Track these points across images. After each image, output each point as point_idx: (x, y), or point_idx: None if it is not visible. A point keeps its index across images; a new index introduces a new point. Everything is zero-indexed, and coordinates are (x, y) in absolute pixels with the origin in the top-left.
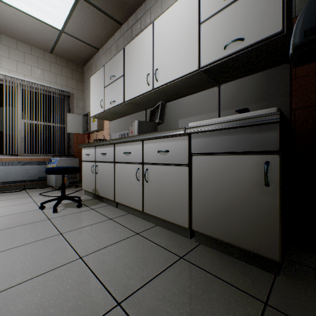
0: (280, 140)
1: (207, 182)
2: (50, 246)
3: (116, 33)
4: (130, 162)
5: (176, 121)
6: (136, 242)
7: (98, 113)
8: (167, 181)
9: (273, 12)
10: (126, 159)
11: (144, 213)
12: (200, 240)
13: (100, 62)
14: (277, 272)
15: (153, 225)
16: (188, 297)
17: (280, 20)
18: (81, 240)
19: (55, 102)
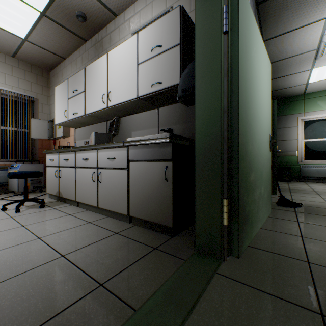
0: (172, 153)
1: (138, 180)
2: (13, 233)
3: (82, 47)
4: (88, 167)
5: (130, 133)
6: (86, 227)
7: (63, 122)
8: (114, 181)
9: (176, 69)
10: (85, 164)
11: (99, 208)
12: (135, 222)
13: (67, 71)
14: (173, 234)
15: (105, 217)
16: (110, 250)
17: (179, 76)
18: (41, 228)
19: (18, 107)
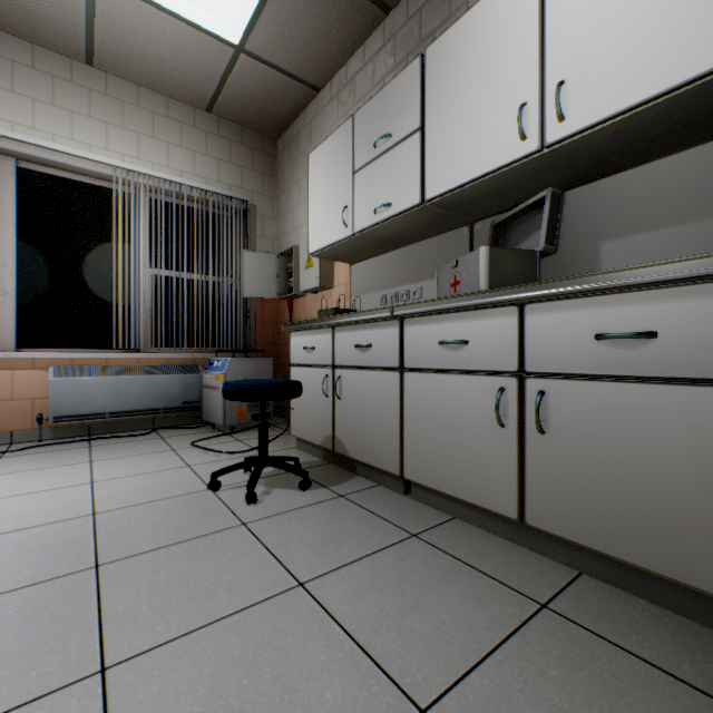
0: None
1: None
2: (292, 637)
3: (371, 39)
4: (463, 370)
5: (590, 246)
6: (573, 650)
7: (335, 241)
8: (646, 436)
9: None
10: (449, 360)
11: (521, 525)
12: None
13: (324, 122)
14: None
15: (569, 571)
16: None
17: None
18: (376, 619)
19: (217, 227)
